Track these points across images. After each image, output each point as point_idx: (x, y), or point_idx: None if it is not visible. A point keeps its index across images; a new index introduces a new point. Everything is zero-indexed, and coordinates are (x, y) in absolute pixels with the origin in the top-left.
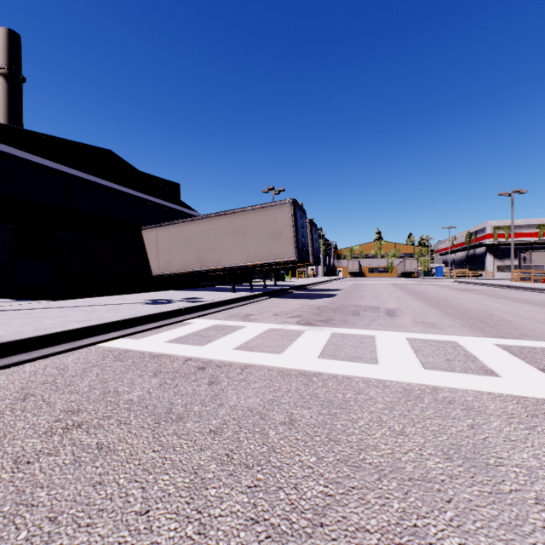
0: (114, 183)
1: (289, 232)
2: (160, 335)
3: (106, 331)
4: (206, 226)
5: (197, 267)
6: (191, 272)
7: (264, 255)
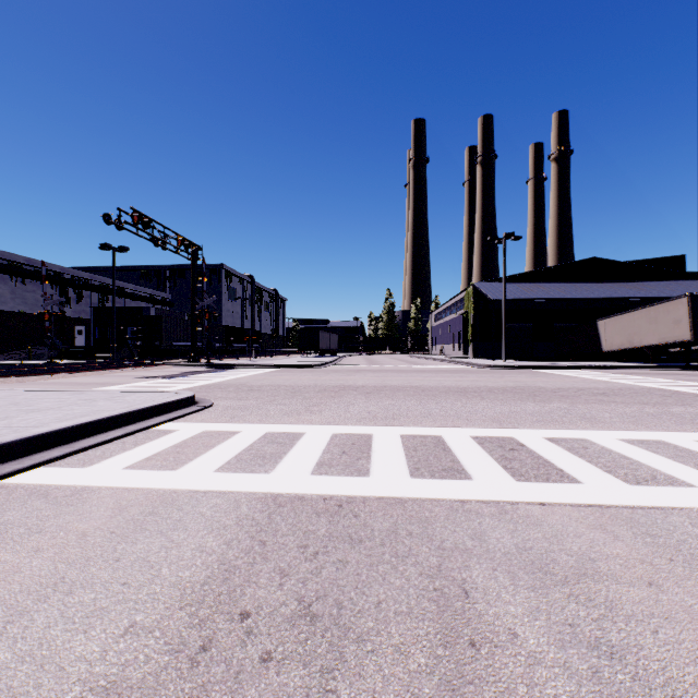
0: (597, 281)
1: (685, 319)
2: (548, 370)
3: (534, 368)
4: (632, 317)
5: (627, 346)
6: (623, 349)
7: (668, 337)
